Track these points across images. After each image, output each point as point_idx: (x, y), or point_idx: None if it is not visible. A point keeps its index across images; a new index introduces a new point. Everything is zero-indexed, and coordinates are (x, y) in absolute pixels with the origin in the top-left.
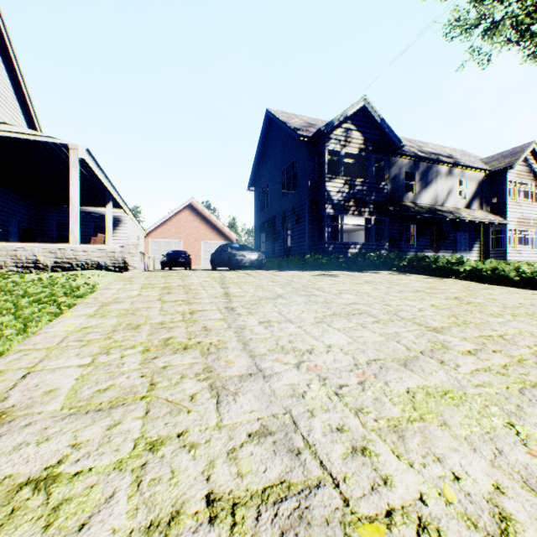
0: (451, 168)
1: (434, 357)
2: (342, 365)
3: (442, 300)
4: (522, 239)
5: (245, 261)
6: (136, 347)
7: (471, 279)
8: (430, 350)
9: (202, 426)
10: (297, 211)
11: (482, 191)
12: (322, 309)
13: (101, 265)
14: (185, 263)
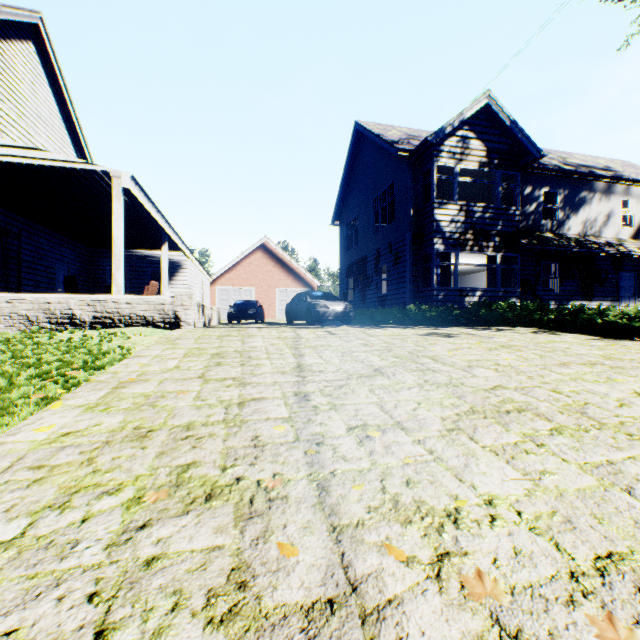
0: (611, 184)
1: None
2: (542, 576)
3: None
4: None
5: (328, 313)
6: (121, 491)
7: None
8: None
9: None
10: (395, 249)
11: None
12: (450, 398)
13: (147, 321)
14: (256, 315)
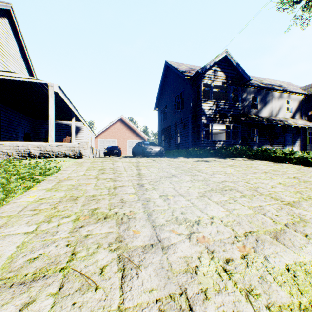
0: (281, 93)
1: (298, 231)
2: (225, 237)
3: (285, 179)
4: None
5: (152, 152)
6: (70, 216)
7: (299, 164)
8: (291, 223)
9: (105, 309)
10: (184, 122)
11: (301, 107)
12: (203, 185)
13: (66, 155)
14: (117, 153)
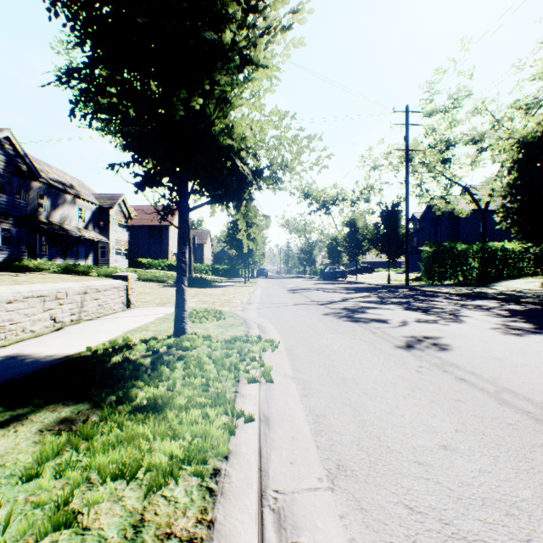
0: (76, 198)
1: None
2: None
3: None
4: (118, 253)
5: None
6: None
7: (97, 276)
8: None
9: None
10: None
11: (95, 218)
12: None
13: None
14: None
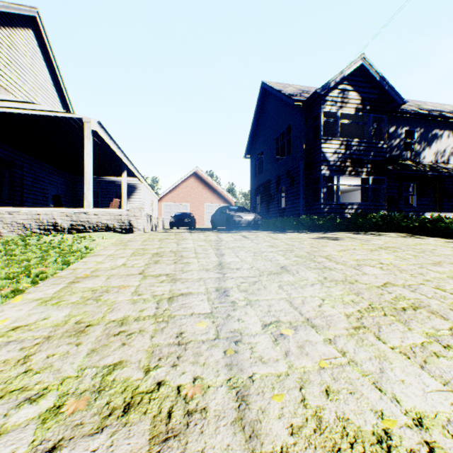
0: None
1: None
2: None
3: None
4: None
5: (242, 222)
6: (43, 397)
7: None
8: None
9: None
10: (291, 174)
11: None
12: (349, 295)
13: (109, 227)
14: (190, 223)
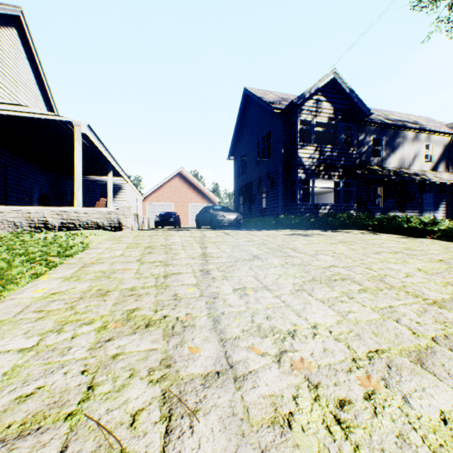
0: (417, 133)
1: None
2: (336, 360)
3: (427, 263)
4: None
5: (225, 221)
6: (94, 323)
7: (446, 239)
8: (443, 336)
9: None
10: (271, 176)
11: (448, 154)
12: (300, 273)
13: (99, 225)
14: (175, 222)
